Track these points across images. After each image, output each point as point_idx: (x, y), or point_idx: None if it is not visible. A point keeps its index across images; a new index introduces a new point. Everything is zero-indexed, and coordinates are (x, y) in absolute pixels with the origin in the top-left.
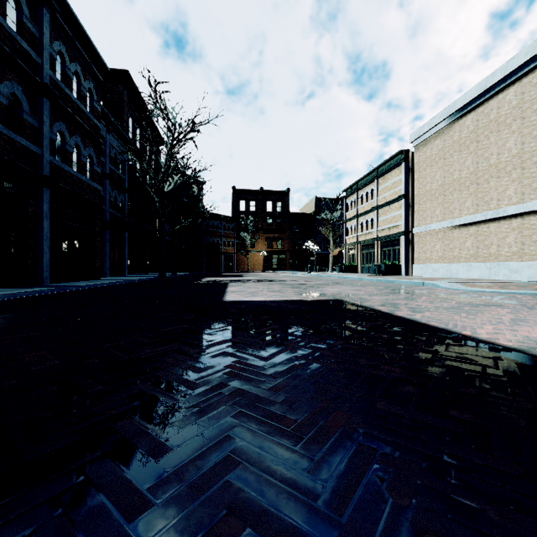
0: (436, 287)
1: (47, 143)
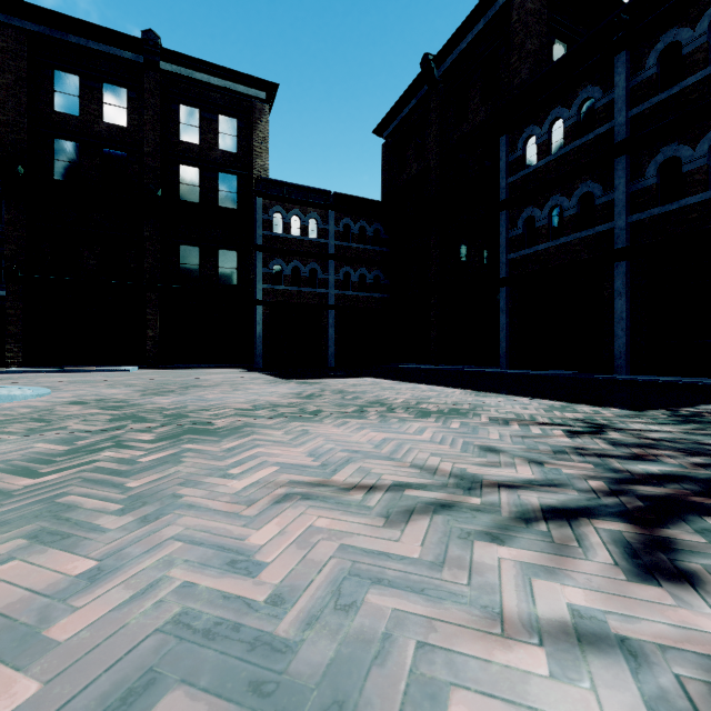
0: (1, 402)
1: (621, 208)
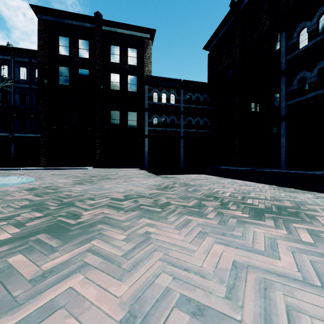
0: None
1: None
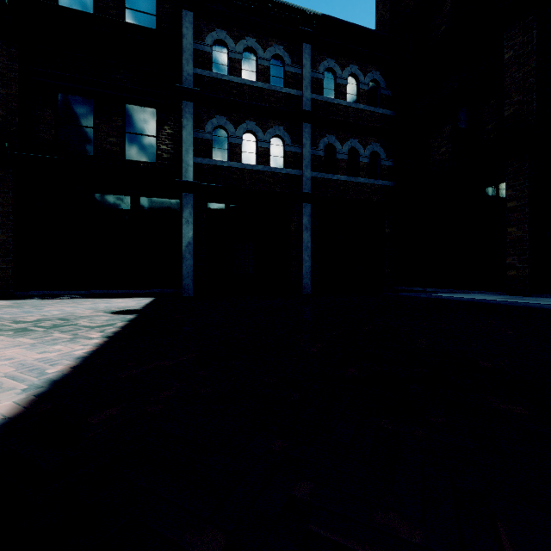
0: None
1: None
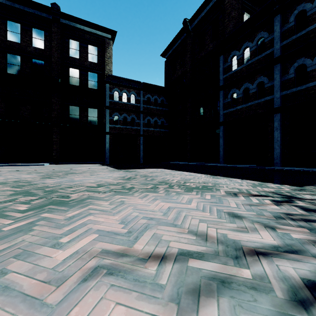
0: None
1: (277, 88)
